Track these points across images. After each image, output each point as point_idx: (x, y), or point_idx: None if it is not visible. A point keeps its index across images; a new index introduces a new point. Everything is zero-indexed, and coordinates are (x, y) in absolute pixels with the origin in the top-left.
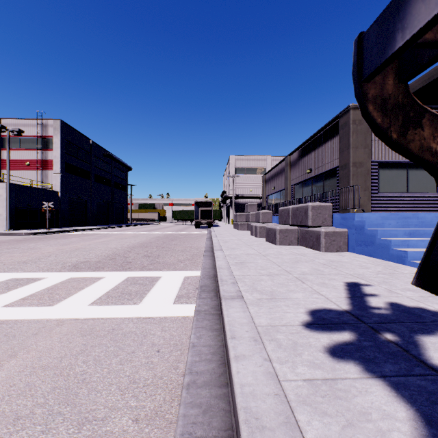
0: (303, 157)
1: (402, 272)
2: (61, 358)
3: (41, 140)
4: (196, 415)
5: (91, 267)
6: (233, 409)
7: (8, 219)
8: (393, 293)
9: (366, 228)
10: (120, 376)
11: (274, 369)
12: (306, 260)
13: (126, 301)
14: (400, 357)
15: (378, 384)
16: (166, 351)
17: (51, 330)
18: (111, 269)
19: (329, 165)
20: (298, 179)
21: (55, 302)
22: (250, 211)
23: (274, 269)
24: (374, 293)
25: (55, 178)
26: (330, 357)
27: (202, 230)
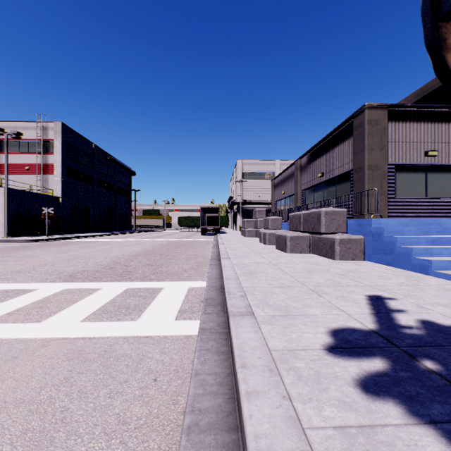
0: (314, 161)
1: (427, 283)
2: (41, 389)
3: (41, 144)
4: None
5: (88, 277)
6: None
7: (6, 225)
8: (422, 308)
9: (384, 235)
10: (108, 414)
11: (295, 412)
12: (320, 269)
13: (123, 316)
14: (448, 394)
15: (430, 435)
16: (165, 380)
17: (34, 353)
18: (109, 279)
19: (342, 169)
20: (309, 184)
21: (44, 317)
22: (259, 217)
23: (286, 280)
24: (400, 308)
25: (56, 183)
26: (362, 393)
27: (208, 237)
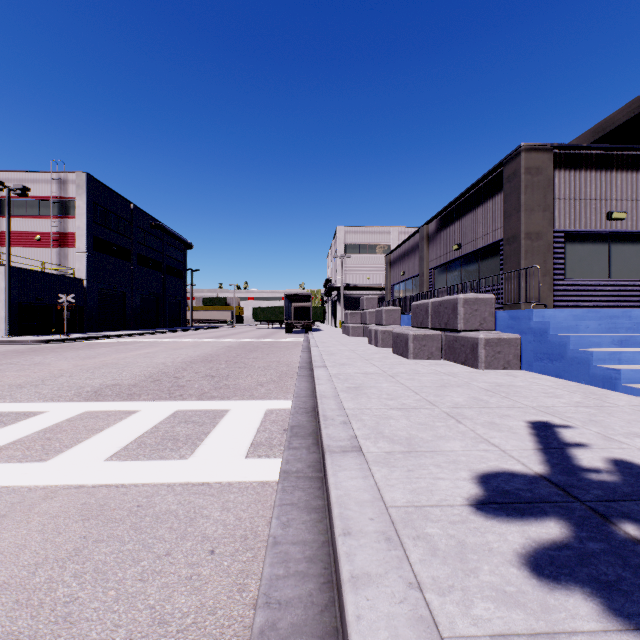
0: (448, 227)
1: (616, 403)
2: (37, 566)
3: (58, 203)
4: None
5: (121, 393)
6: None
7: (7, 320)
8: (612, 441)
9: (551, 334)
10: (137, 608)
11: (428, 610)
12: (458, 383)
13: (169, 453)
14: None
15: None
16: (227, 552)
17: (32, 509)
18: (151, 397)
19: (488, 238)
20: (440, 260)
21: (51, 454)
22: (368, 307)
23: (408, 398)
24: (580, 441)
25: (79, 259)
26: (533, 578)
27: (295, 337)
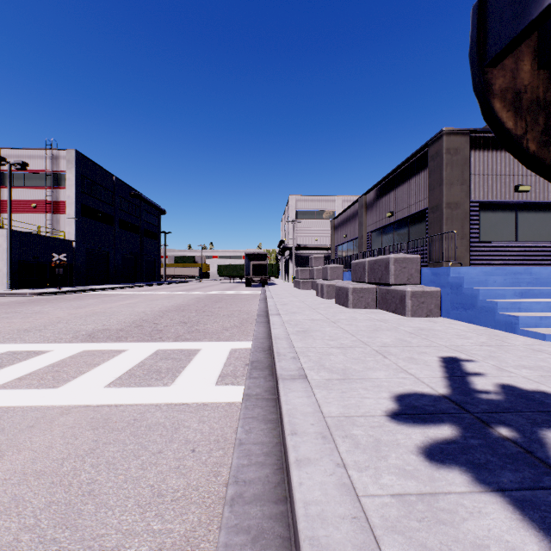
0: (382, 197)
1: (513, 343)
2: (63, 460)
3: (51, 176)
4: (243, 544)
5: (111, 336)
6: (294, 536)
7: (9, 275)
8: (503, 371)
9: (465, 287)
10: (141, 486)
11: (350, 480)
12: (387, 328)
13: (154, 381)
14: (521, 461)
15: (496, 502)
16: (204, 450)
17: (53, 421)
18: (136, 339)
19: (416, 207)
20: (376, 225)
21: (61, 382)
22: (315, 265)
23: (346, 339)
24: (478, 371)
25: (69, 223)
26: (426, 461)
27: (254, 290)
